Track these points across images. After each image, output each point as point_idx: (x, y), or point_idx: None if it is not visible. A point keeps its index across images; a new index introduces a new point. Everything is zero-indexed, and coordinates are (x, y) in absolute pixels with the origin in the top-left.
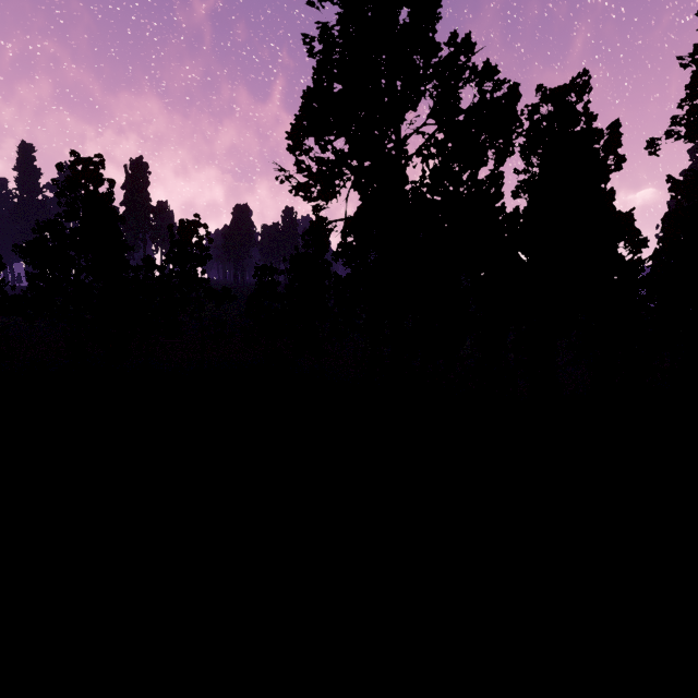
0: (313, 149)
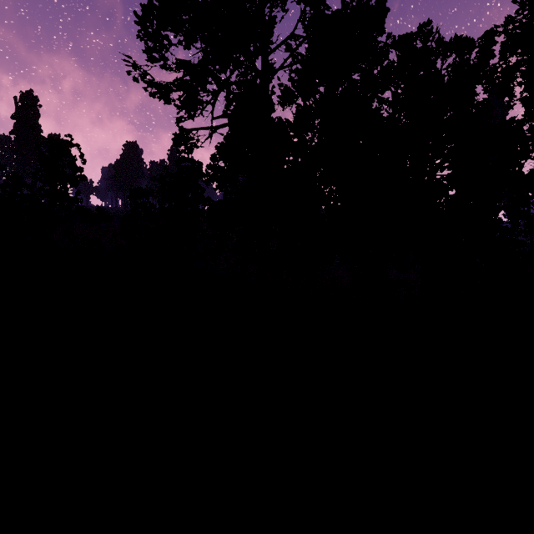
0: (168, 37)
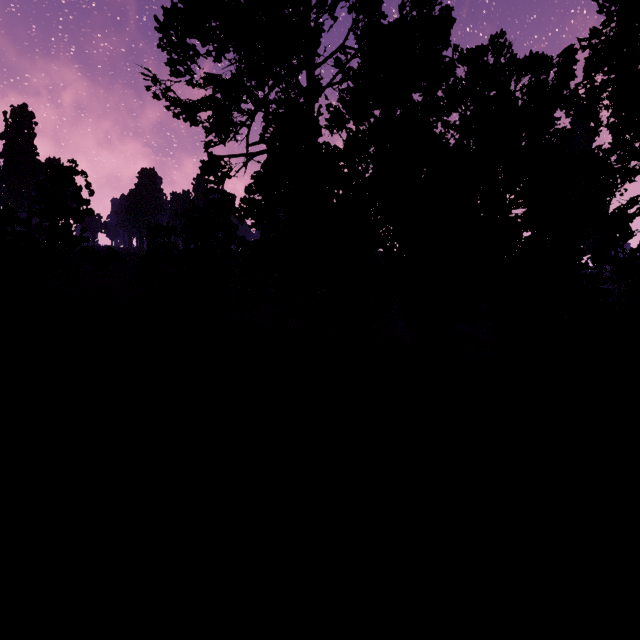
0: (195, 48)
